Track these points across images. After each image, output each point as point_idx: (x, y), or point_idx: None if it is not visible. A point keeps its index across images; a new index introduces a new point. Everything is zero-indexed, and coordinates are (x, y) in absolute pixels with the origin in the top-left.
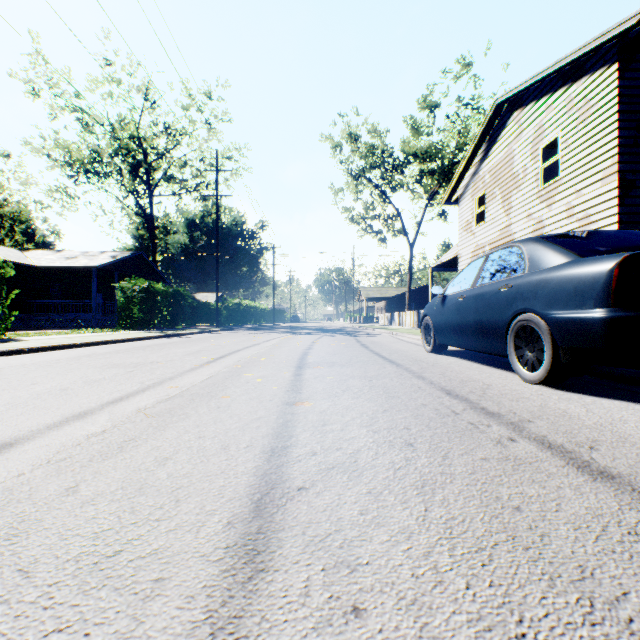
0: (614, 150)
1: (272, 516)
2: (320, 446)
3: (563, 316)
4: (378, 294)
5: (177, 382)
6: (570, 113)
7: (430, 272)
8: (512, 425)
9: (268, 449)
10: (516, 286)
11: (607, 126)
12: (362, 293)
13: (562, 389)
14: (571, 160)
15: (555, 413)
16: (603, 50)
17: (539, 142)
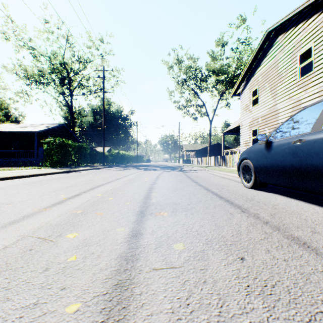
0: None
1: None
2: None
3: None
4: (192, 148)
5: None
6: (322, 29)
7: (223, 135)
8: None
9: None
10: None
11: None
12: (183, 147)
13: None
14: (322, 59)
15: None
16: None
17: (297, 51)
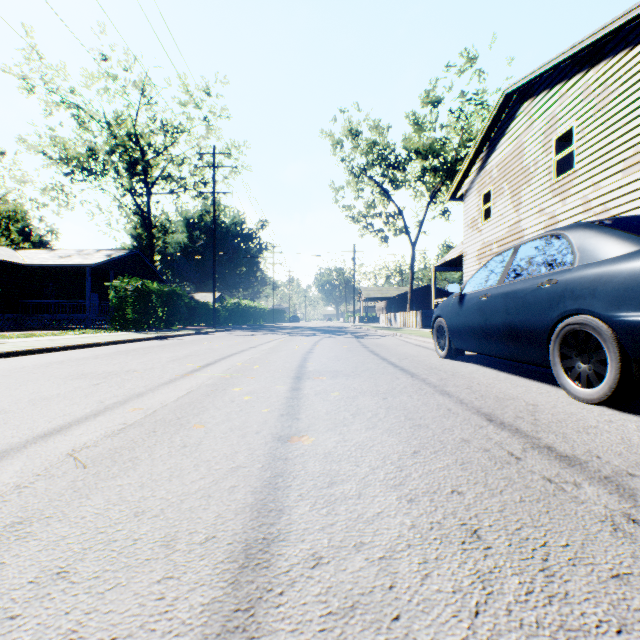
0: (637, 138)
1: None
2: (327, 539)
3: (639, 319)
4: (379, 294)
5: (145, 401)
6: (587, 101)
7: (433, 271)
8: (611, 483)
9: (240, 547)
10: (563, 282)
11: (629, 113)
12: (363, 293)
13: (631, 412)
14: (588, 151)
15: None
16: (624, 31)
17: (552, 133)
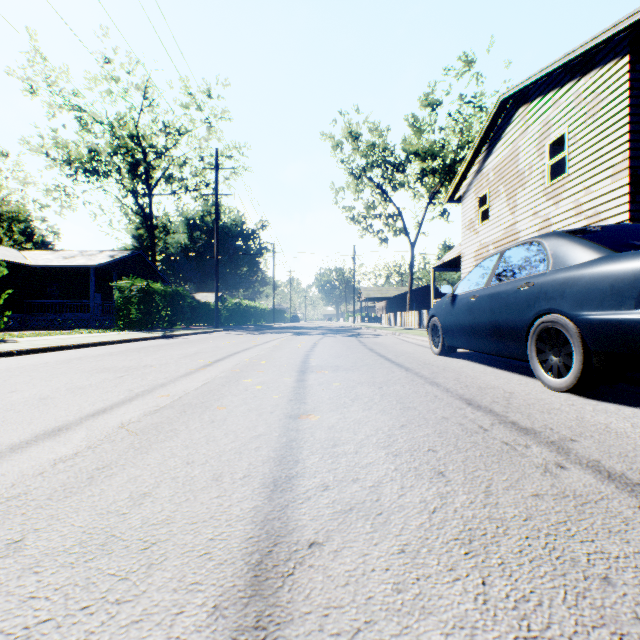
0: (625, 145)
1: (276, 595)
2: (332, 476)
3: (597, 317)
4: (379, 294)
5: (169, 389)
6: (578, 108)
7: (432, 272)
8: (554, 445)
9: (269, 481)
10: (539, 284)
11: (618, 120)
12: (362, 293)
13: (593, 398)
14: (579, 156)
15: (598, 429)
16: (613, 42)
17: (546, 138)
